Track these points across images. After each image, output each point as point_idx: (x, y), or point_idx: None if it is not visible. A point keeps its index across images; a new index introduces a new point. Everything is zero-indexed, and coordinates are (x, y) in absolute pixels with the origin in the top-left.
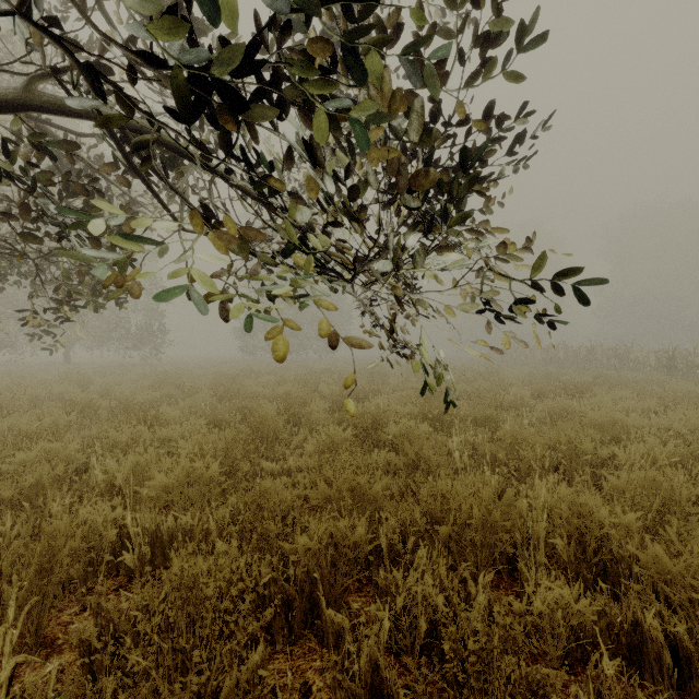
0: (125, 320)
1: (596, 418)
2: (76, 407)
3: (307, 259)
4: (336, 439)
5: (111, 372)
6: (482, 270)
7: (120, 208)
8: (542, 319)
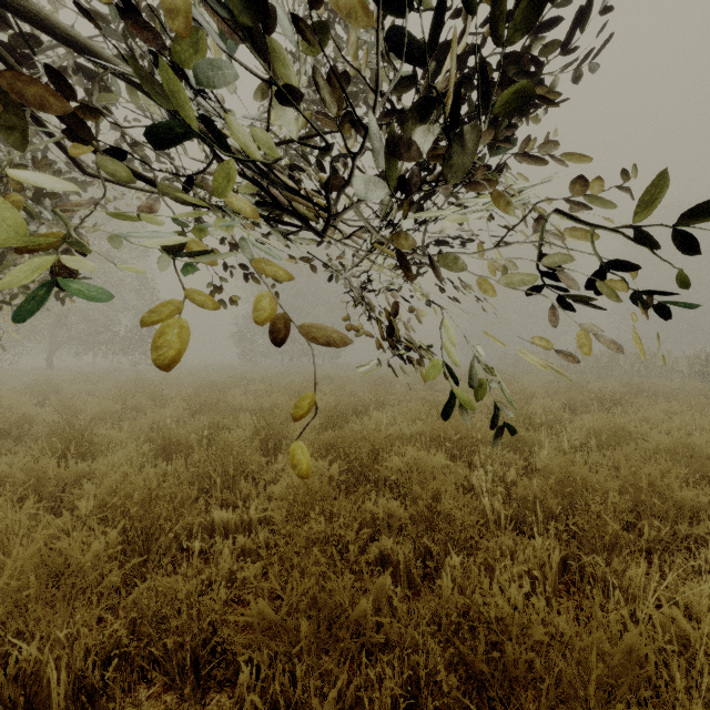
0: (113, 323)
1: (666, 444)
2: (1, 426)
3: (220, 166)
4: (312, 486)
5: (87, 380)
6: (543, 218)
7: (36, 165)
8: (638, 301)
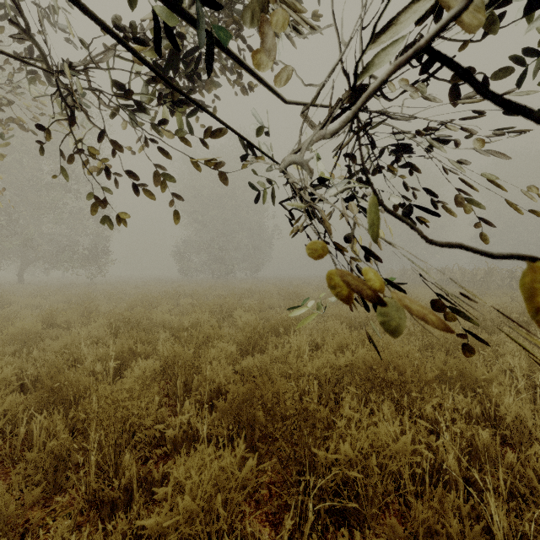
0: (74, 245)
1: None
2: None
3: None
4: None
5: (39, 294)
6: None
7: None
8: None
